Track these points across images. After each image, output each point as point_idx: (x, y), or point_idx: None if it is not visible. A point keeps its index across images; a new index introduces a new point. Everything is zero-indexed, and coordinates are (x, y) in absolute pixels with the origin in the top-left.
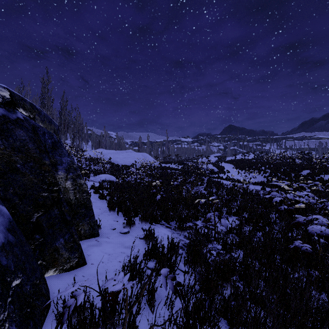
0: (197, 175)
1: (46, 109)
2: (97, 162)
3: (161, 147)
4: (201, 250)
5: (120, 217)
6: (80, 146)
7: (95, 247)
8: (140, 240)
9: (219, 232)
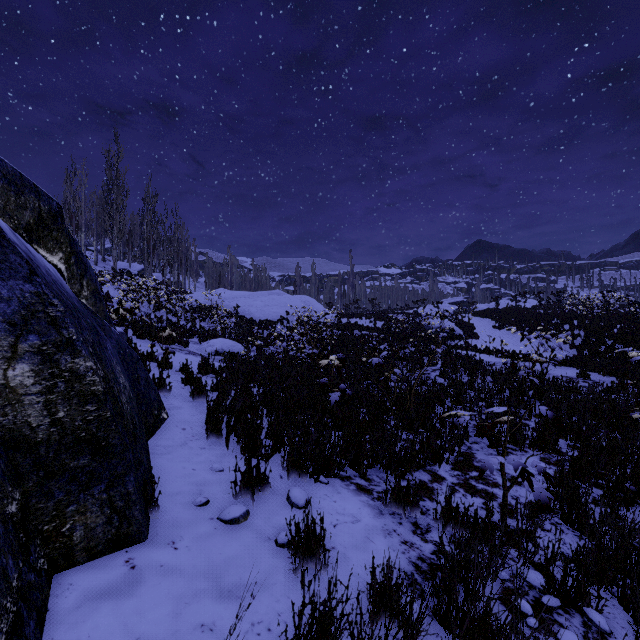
0: (418, 341)
1: (114, 210)
2: (210, 315)
3: (340, 286)
4: (505, 638)
5: (232, 456)
6: (184, 284)
7: (108, 604)
8: (278, 554)
9: (511, 506)
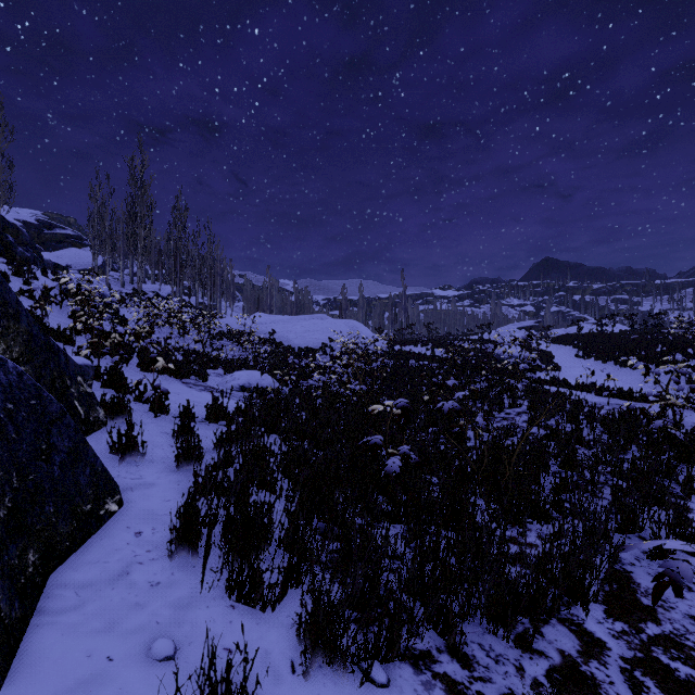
0: (491, 373)
1: (138, 225)
2: (243, 342)
3: (391, 309)
4: None
5: (207, 602)
6: (219, 308)
7: None
8: None
9: None
